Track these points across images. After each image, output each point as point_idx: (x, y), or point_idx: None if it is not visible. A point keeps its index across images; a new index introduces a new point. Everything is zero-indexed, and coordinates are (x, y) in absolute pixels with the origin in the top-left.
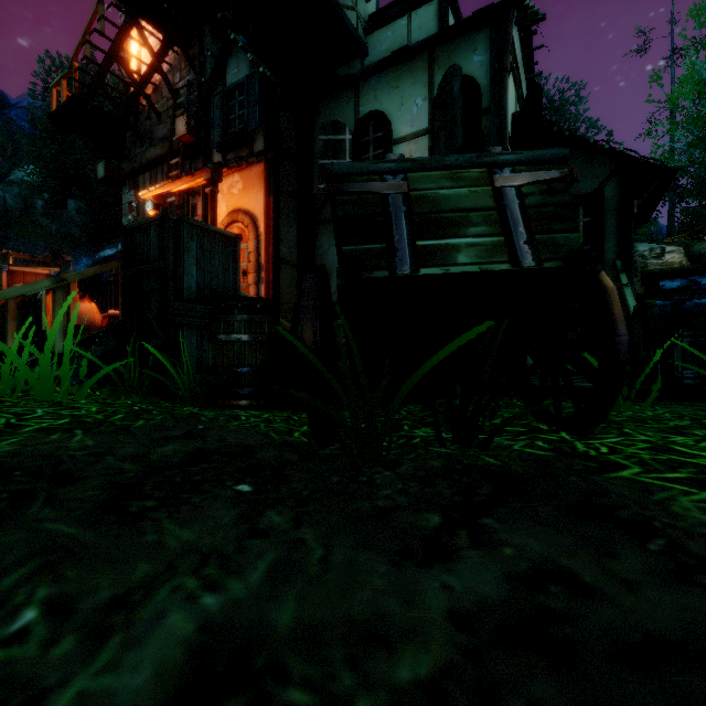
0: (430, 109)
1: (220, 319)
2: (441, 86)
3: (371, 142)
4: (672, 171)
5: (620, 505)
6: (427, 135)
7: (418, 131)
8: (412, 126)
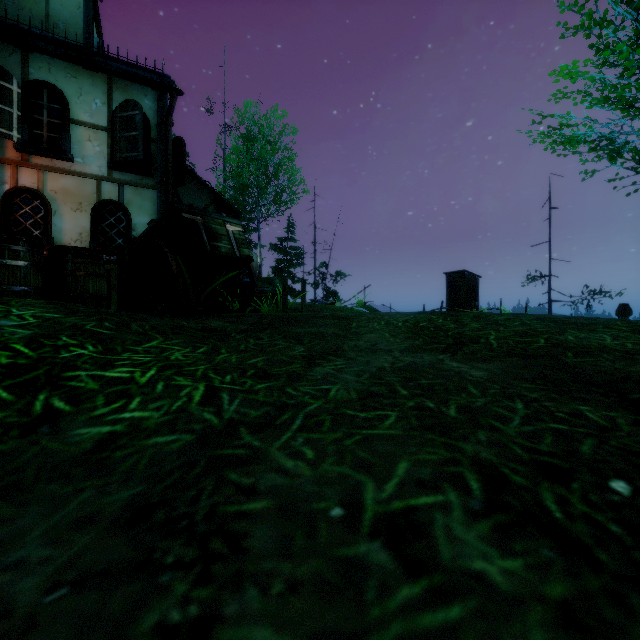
0: (110, 115)
1: (3, 247)
2: (123, 107)
3: (45, 108)
4: (238, 212)
5: (264, 314)
6: (106, 132)
7: (98, 125)
8: (91, 117)
